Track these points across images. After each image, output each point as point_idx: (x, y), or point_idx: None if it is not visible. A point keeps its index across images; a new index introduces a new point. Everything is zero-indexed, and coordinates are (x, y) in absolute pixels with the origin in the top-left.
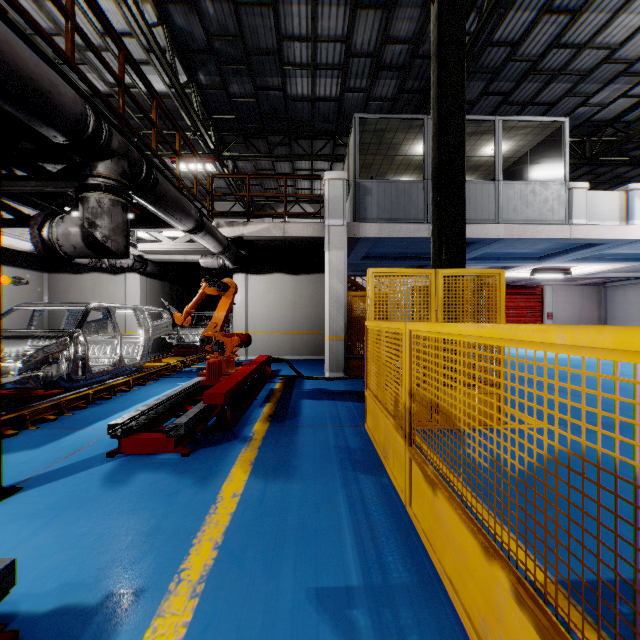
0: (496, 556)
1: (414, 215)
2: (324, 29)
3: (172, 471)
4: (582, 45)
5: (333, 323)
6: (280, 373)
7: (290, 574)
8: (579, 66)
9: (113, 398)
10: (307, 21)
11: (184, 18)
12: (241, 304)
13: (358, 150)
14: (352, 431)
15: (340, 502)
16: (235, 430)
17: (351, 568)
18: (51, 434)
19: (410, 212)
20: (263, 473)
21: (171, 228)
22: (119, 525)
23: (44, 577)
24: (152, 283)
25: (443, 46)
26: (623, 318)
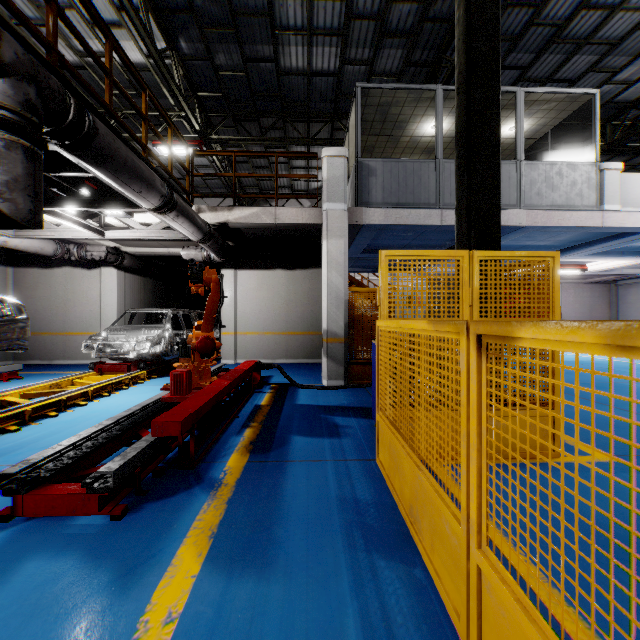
0: None
1: (424, 199)
2: None
3: (84, 554)
4: (615, 6)
5: (332, 323)
6: (271, 380)
7: None
8: (608, 34)
9: (61, 415)
10: None
11: None
12: (230, 302)
13: (360, 124)
14: (359, 469)
15: (350, 635)
16: (201, 468)
17: None
18: None
19: (420, 196)
20: (226, 558)
21: (136, 207)
22: None
23: None
24: (132, 279)
25: None
26: (636, 318)
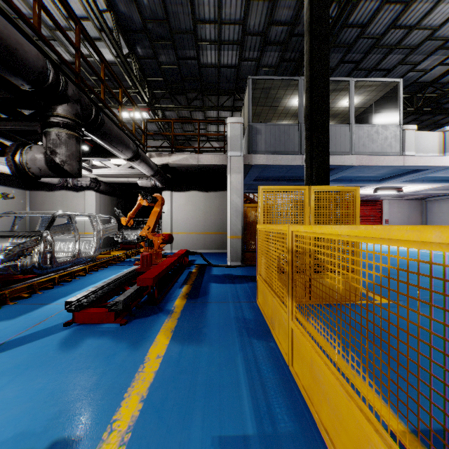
0: (369, 419)
1: (291, 149)
2: (227, 15)
3: (112, 337)
4: (412, 27)
5: (233, 226)
6: (195, 262)
7: (199, 424)
8: (409, 42)
9: (73, 281)
10: (214, 9)
11: (126, 6)
12: (167, 213)
13: (251, 102)
14: (247, 306)
15: (238, 362)
16: (161, 305)
17: (247, 418)
18: (24, 308)
19: (288, 146)
20: (180, 339)
21: (116, 157)
22: (68, 381)
23: (4, 426)
24: (104, 198)
25: (314, 24)
26: (439, 223)
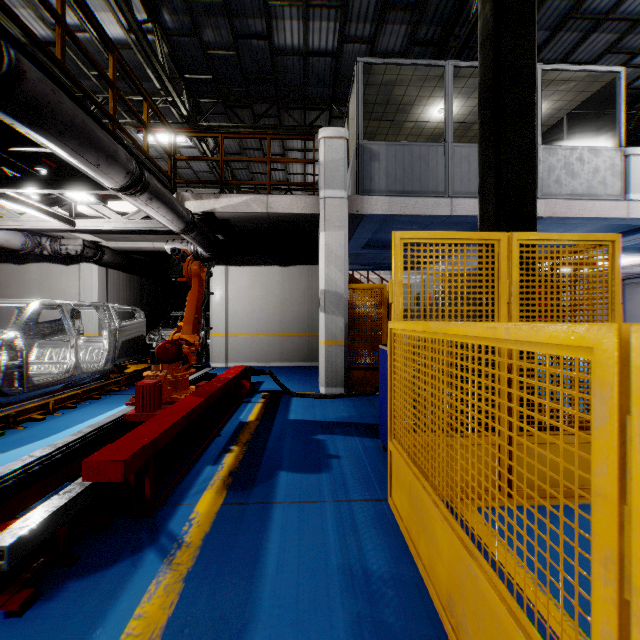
0: None
1: (432, 187)
2: None
3: None
4: None
5: (330, 323)
6: (263, 387)
7: None
8: (631, 9)
9: (9, 434)
10: None
11: None
12: (220, 301)
13: (362, 103)
14: (368, 515)
15: None
16: (160, 514)
17: None
18: None
19: (427, 183)
20: None
21: (101, 189)
22: None
23: None
24: (115, 276)
25: None
26: None
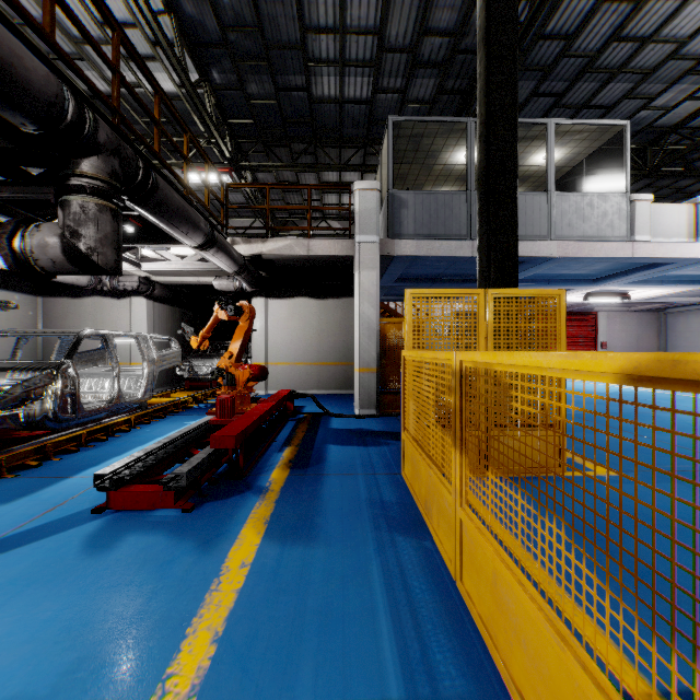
0: (598, 683)
1: (456, 231)
2: (354, 19)
3: (169, 532)
4: (646, 38)
5: (364, 353)
6: (304, 410)
7: (309, 680)
8: (641, 63)
9: (110, 439)
10: (334, 10)
11: (194, 6)
12: (260, 332)
13: (392, 157)
14: (387, 480)
15: (374, 574)
16: (249, 479)
17: (389, 671)
18: (31, 484)
19: (451, 227)
20: (280, 535)
21: (178, 244)
22: (95, 607)
23: None
24: (161, 308)
25: (492, 31)
26: (685, 348)
